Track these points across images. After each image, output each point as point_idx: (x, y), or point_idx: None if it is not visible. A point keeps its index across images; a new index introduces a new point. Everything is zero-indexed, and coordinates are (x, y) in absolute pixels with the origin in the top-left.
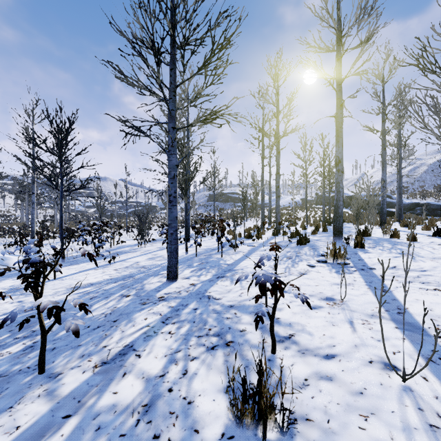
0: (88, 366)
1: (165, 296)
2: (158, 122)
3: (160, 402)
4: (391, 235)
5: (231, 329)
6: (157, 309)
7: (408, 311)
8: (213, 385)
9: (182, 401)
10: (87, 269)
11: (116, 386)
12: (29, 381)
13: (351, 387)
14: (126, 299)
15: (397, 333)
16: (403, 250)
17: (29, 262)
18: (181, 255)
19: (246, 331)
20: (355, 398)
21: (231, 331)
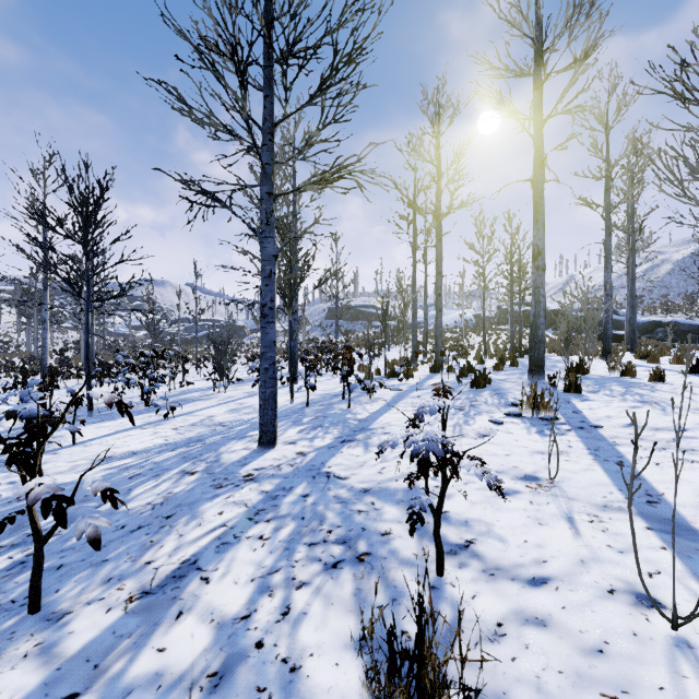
0: (117, 598)
1: (255, 474)
2: (245, 186)
3: (240, 667)
4: (622, 372)
5: (365, 530)
6: (241, 495)
7: (664, 498)
8: (336, 635)
9: (279, 666)
10: (128, 427)
11: (163, 636)
12: (11, 627)
13: (580, 640)
14: (189, 478)
15: (652, 538)
16: (645, 396)
17: (25, 418)
18: (283, 404)
19: (391, 535)
20: (590, 661)
21: (365, 535)
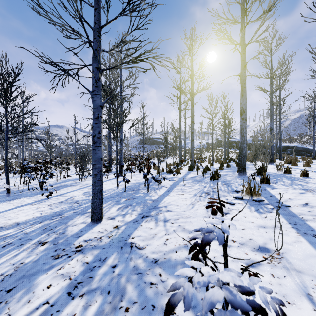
0: None
1: (84, 245)
2: (84, 65)
3: None
4: (284, 171)
5: (155, 308)
6: (68, 267)
7: None
8: None
9: None
10: (24, 204)
11: None
12: None
13: None
14: (40, 249)
15: None
16: (304, 186)
17: None
18: (113, 189)
19: (175, 315)
20: None
21: (155, 315)
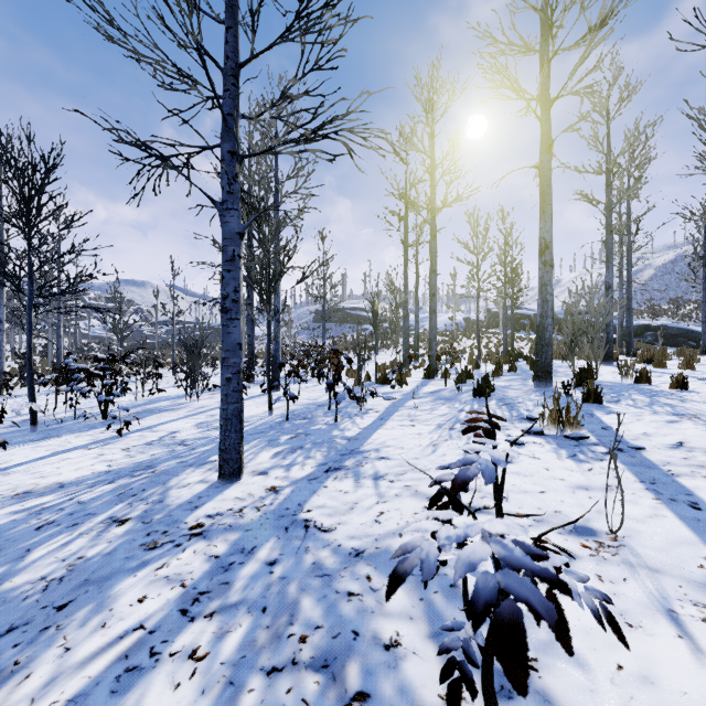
0: None
1: (206, 524)
2: (203, 147)
3: None
4: (636, 378)
5: (359, 637)
6: (179, 564)
7: None
8: None
9: None
10: (70, 447)
11: None
12: None
13: None
14: (115, 531)
15: None
16: (677, 407)
17: None
18: (260, 417)
19: (400, 649)
20: None
21: (359, 649)
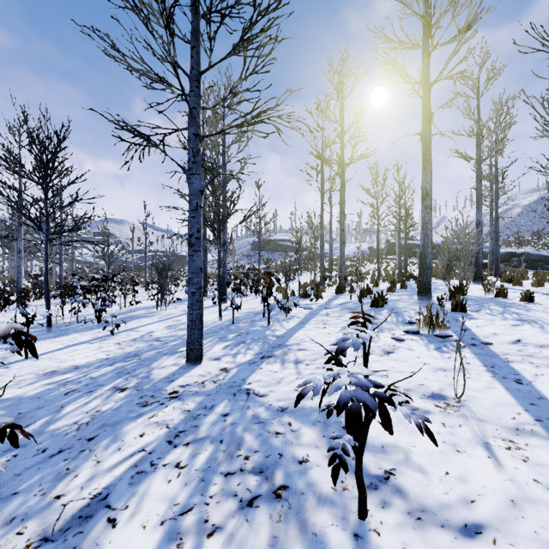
0: (13, 547)
1: (180, 391)
2: (175, 129)
3: None
4: (495, 293)
5: (283, 457)
6: (164, 415)
7: None
8: None
9: None
10: (78, 342)
11: None
12: None
13: None
14: (119, 395)
15: None
16: (522, 315)
17: None
18: (213, 321)
19: (309, 463)
20: None
21: (283, 463)
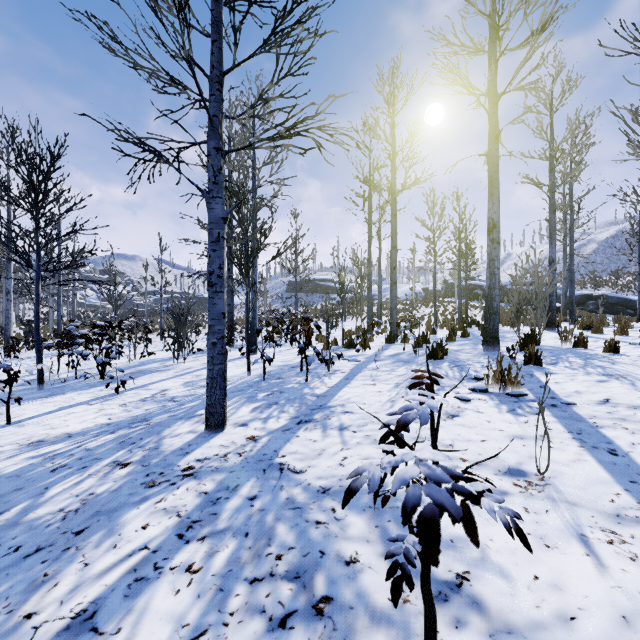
0: None
1: (196, 466)
2: (192, 143)
3: None
4: (574, 343)
5: (325, 555)
6: (174, 498)
7: None
8: None
9: None
10: (74, 403)
11: None
12: None
13: None
14: (119, 473)
15: None
16: (607, 369)
17: None
18: (240, 377)
19: (358, 564)
20: None
21: (325, 564)
